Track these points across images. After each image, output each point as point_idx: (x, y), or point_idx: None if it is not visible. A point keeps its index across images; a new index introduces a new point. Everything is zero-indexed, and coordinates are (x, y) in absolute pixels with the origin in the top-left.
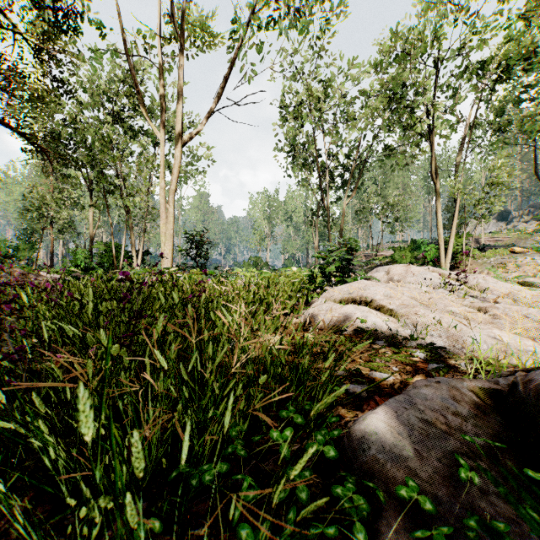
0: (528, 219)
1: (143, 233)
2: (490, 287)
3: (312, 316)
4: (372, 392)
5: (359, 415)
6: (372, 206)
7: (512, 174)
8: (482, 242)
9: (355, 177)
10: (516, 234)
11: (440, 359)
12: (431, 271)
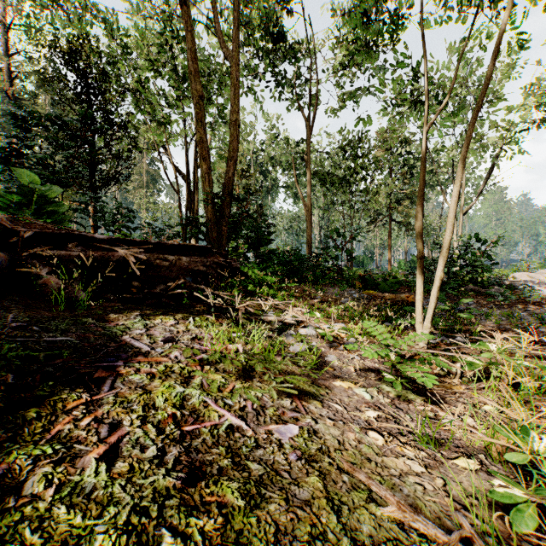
0: None
1: None
2: None
3: None
4: None
5: None
6: None
7: None
8: None
9: None
10: None
11: None
12: None
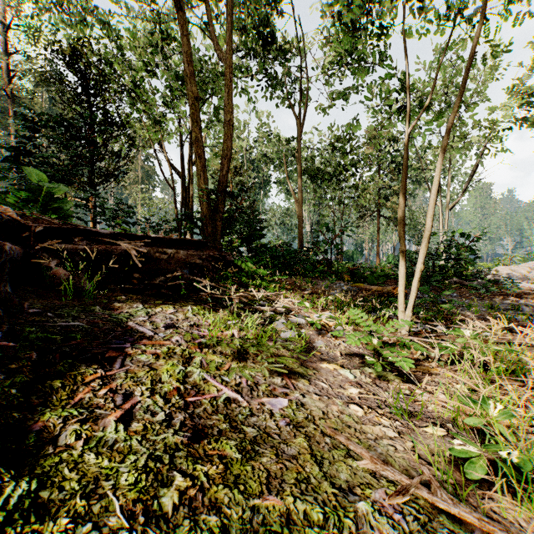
0: None
1: None
2: None
3: None
4: None
5: None
6: None
7: None
8: None
9: None
10: None
11: None
12: None
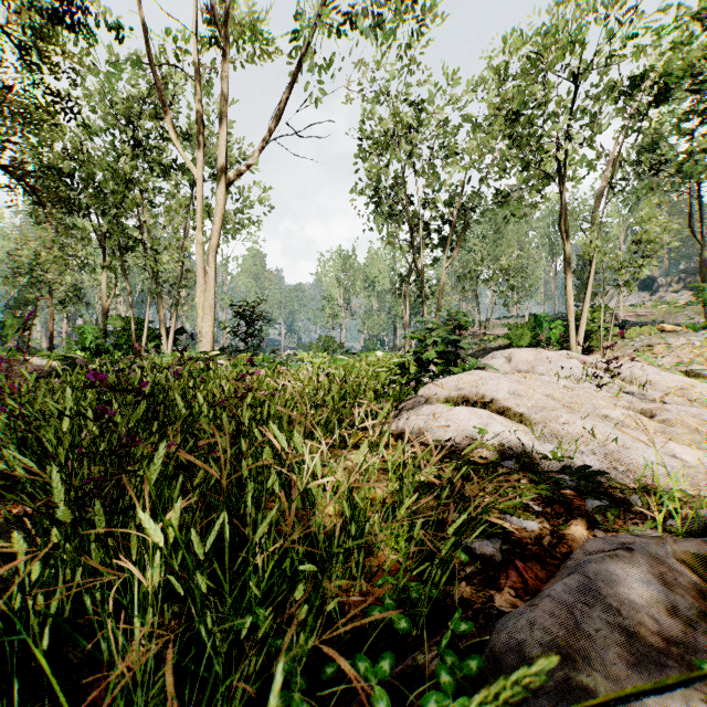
0: (679, 288)
1: (176, 304)
2: (650, 379)
3: (408, 423)
4: (510, 553)
5: (494, 598)
6: (480, 270)
7: (665, 228)
8: (620, 318)
9: (458, 232)
10: (664, 308)
11: (600, 491)
12: (568, 357)
